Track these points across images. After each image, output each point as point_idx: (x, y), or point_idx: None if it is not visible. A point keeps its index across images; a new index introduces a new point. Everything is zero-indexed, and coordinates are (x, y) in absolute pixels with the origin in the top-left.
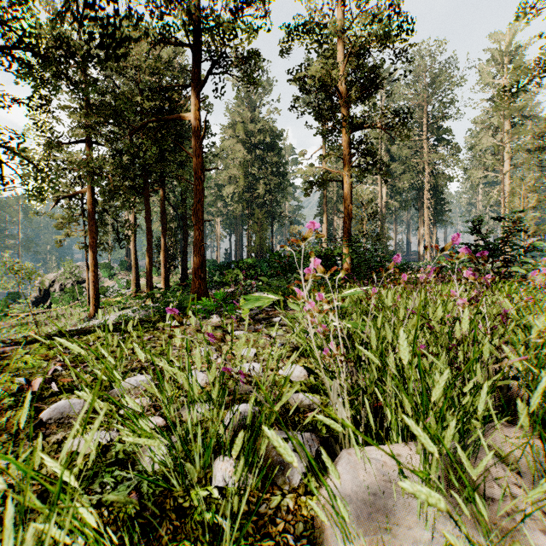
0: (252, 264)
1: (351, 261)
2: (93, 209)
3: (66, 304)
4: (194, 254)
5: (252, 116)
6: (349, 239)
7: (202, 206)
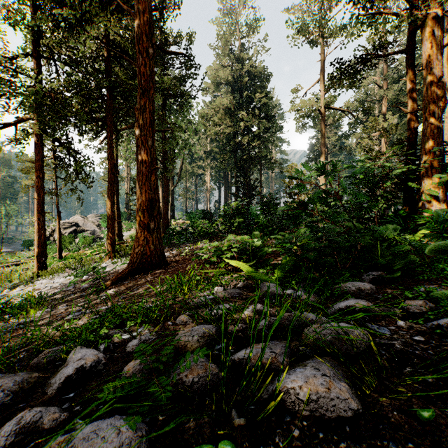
0: (240, 208)
1: (445, 194)
2: (36, 140)
3: (53, 254)
4: (139, 187)
5: (240, 58)
6: (445, 146)
7: (152, 104)
